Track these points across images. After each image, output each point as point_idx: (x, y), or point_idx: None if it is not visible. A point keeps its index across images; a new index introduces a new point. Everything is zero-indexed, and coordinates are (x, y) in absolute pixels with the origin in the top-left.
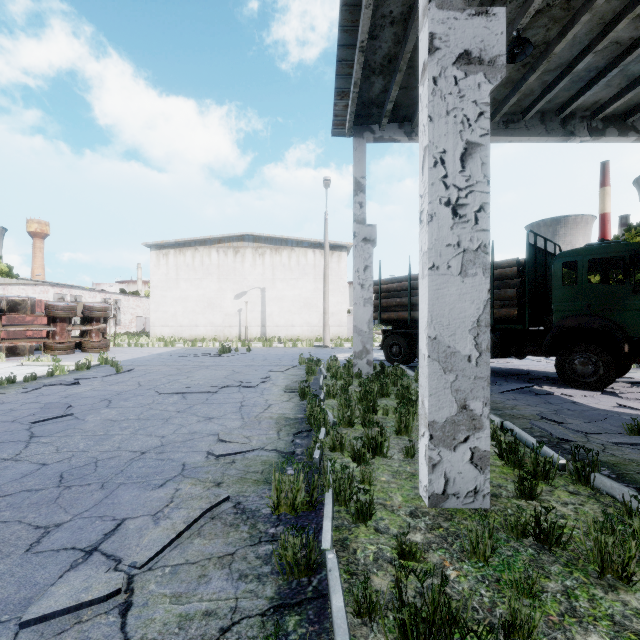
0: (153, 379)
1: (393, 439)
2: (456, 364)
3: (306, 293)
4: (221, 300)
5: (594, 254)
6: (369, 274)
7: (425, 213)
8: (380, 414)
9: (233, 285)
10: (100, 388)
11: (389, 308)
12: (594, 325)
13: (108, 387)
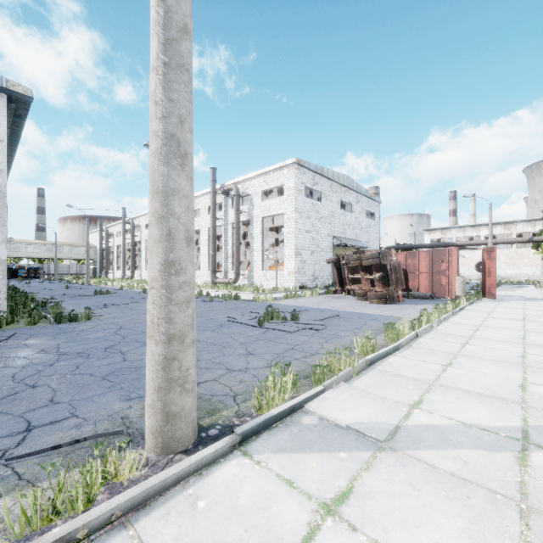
0: None
1: None
2: None
3: None
4: None
5: None
6: None
7: None
8: None
9: None
10: None
11: None
12: None
13: None
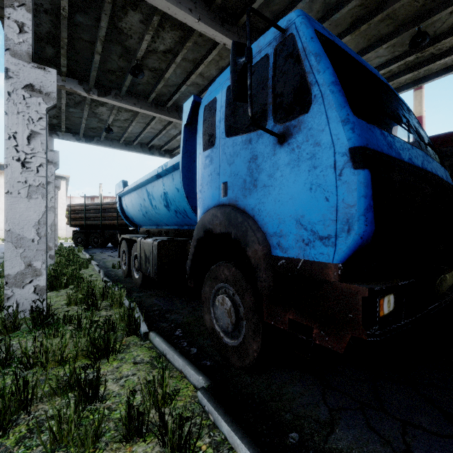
0: None
1: None
2: None
3: None
4: None
5: None
6: (56, 203)
7: None
8: None
9: None
10: None
11: (76, 219)
12: None
13: None
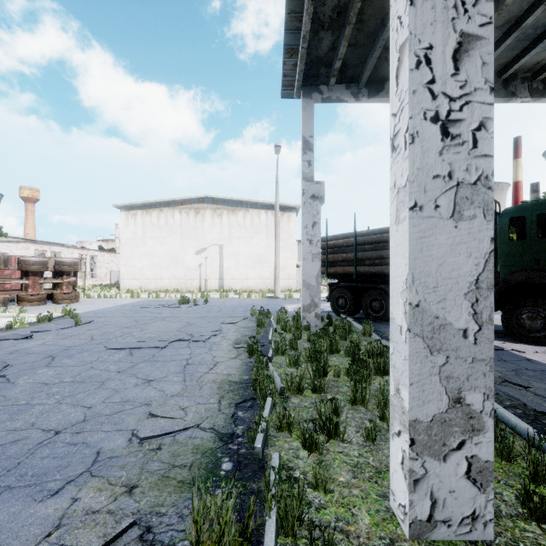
0: (107, 332)
1: (348, 411)
2: (447, 341)
3: (259, 249)
4: (183, 256)
5: (543, 209)
6: (317, 230)
7: (402, 134)
8: (331, 375)
9: (194, 242)
10: (51, 342)
11: (335, 263)
12: (544, 280)
13: (59, 341)
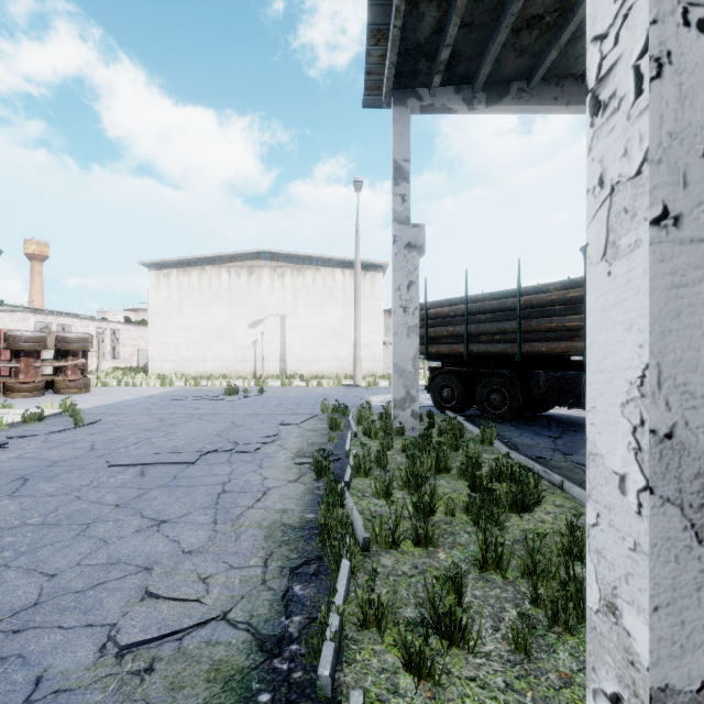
0: (117, 437)
1: (474, 583)
2: None
3: (334, 321)
4: (233, 330)
5: None
6: (414, 293)
7: (628, 65)
8: (440, 512)
9: (247, 312)
10: (31, 454)
11: (438, 339)
12: None
13: (43, 452)
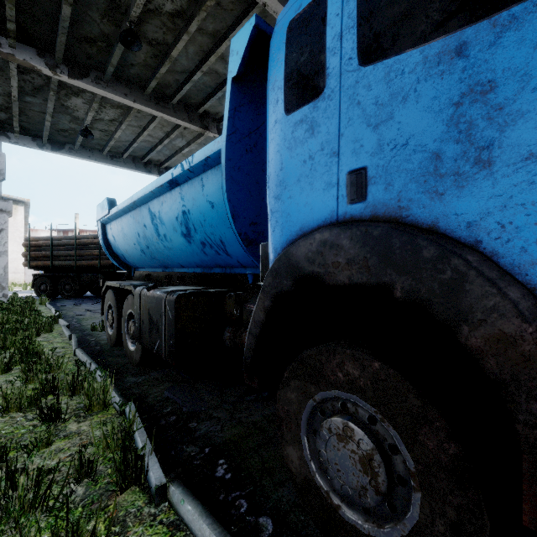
0: None
1: None
2: None
3: None
4: None
5: None
6: (5, 234)
7: None
8: None
9: None
10: None
11: (38, 258)
12: None
13: None
